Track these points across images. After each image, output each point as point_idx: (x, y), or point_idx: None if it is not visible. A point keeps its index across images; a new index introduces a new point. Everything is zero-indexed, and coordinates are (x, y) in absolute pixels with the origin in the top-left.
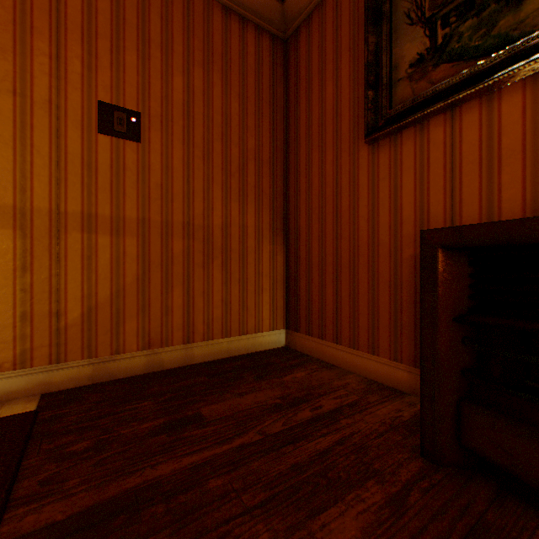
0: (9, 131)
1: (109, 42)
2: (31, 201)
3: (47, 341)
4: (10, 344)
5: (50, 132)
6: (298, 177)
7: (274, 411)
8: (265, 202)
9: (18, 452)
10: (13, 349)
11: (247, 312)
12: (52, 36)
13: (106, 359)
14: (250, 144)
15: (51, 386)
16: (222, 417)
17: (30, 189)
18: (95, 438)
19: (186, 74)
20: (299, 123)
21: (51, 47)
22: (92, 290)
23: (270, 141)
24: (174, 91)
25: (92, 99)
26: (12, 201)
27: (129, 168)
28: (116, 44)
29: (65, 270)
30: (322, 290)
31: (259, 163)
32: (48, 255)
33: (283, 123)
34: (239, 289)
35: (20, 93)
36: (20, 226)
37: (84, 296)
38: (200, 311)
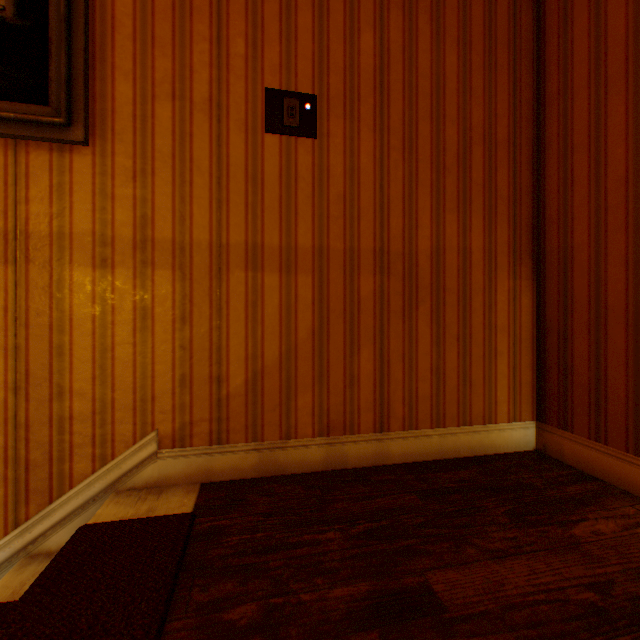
0: (168, 146)
1: (276, 5)
2: (190, 233)
3: (207, 414)
4: (169, 415)
5: (210, 140)
6: (567, 157)
7: (597, 631)
8: (500, 209)
9: (161, 600)
10: (171, 421)
11: (469, 390)
12: (212, 14)
13: (273, 444)
14: (475, 117)
15: (211, 473)
16: (479, 614)
17: (189, 217)
18: (262, 599)
19: (377, 26)
20: (569, 61)
21: (211, 28)
22: (256, 349)
23: (509, 107)
24: (361, 55)
25: (256, 88)
26: (170, 234)
27: (301, 177)
28: (286, 5)
29: (226, 322)
30: (635, 360)
31: (490, 147)
32: (208, 302)
33: (530, 74)
34: (457, 351)
35: (179, 95)
36: (179, 265)
37: (248, 357)
38: (397, 383)
